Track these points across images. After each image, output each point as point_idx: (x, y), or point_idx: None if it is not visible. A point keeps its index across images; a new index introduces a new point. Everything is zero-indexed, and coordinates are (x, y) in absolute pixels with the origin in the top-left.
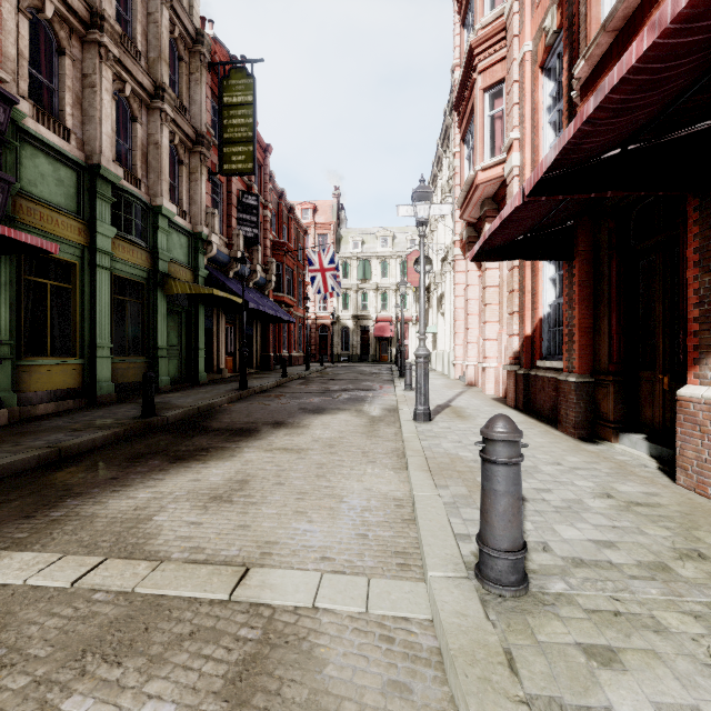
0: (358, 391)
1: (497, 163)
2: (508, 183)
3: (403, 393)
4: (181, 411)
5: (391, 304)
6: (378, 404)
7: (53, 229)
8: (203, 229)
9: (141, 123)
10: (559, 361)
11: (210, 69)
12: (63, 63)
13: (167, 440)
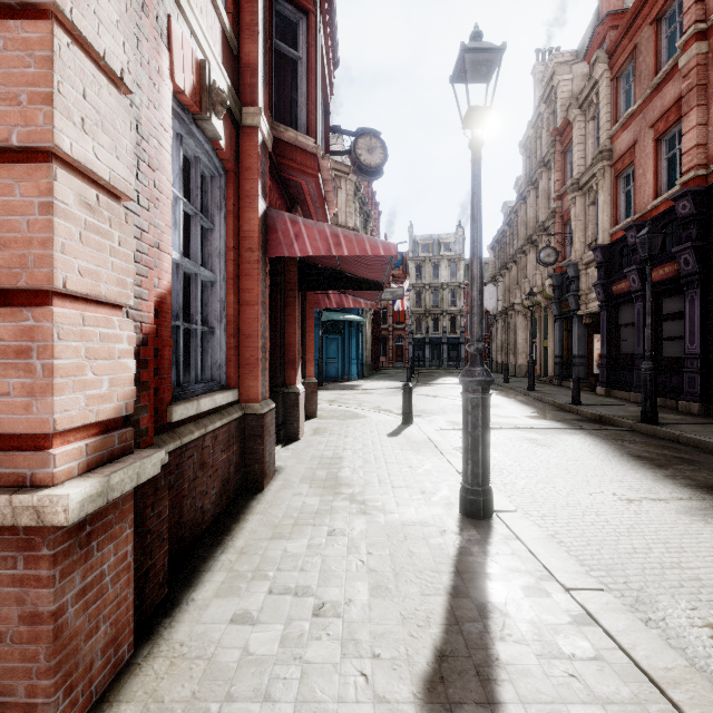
0: None
1: None
2: None
3: None
4: None
5: None
6: None
7: None
8: None
9: None
10: (227, 392)
11: None
12: None
13: None
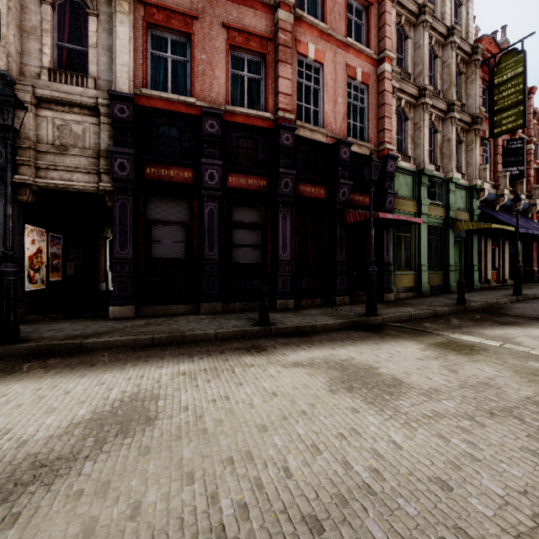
0: None
1: None
2: None
3: None
4: (480, 303)
5: None
6: None
7: (405, 208)
8: (477, 182)
9: (439, 132)
10: None
11: (481, 66)
12: (407, 124)
13: (484, 316)
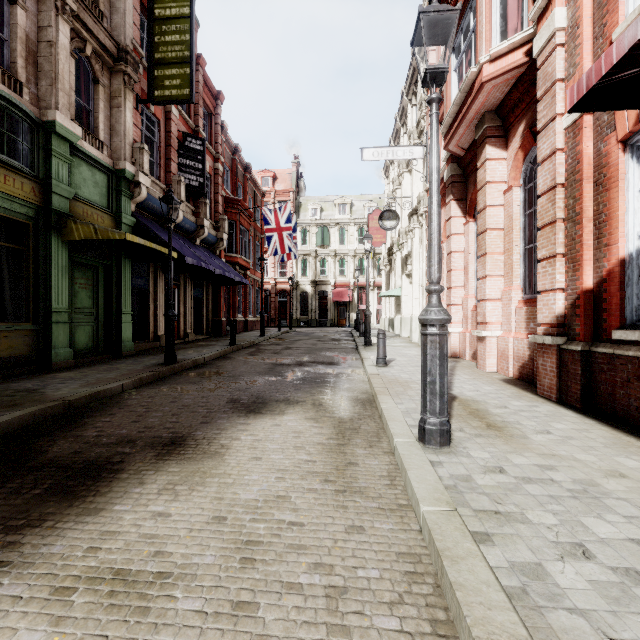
0: (316, 366)
1: (514, 47)
2: (539, 65)
3: (377, 371)
4: (22, 414)
5: (349, 270)
6: (345, 390)
7: None
8: (127, 165)
9: (25, 9)
10: None
11: None
12: None
13: None
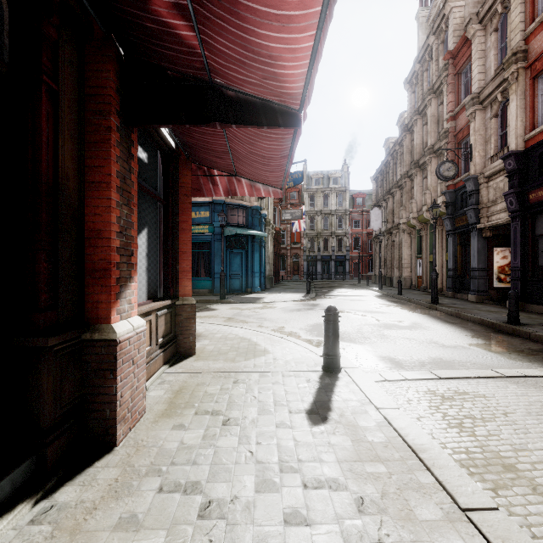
0: None
1: None
2: None
3: None
4: None
5: None
6: None
7: None
8: None
9: None
10: None
11: None
12: None
13: None
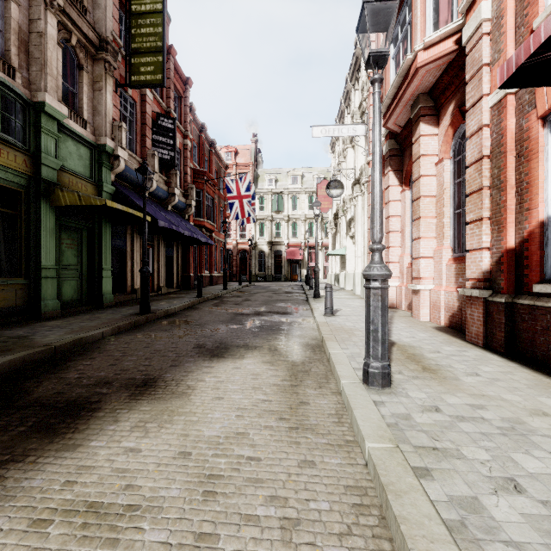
0: (272, 315)
1: (445, 37)
2: (468, 52)
3: (325, 320)
4: (13, 358)
5: (300, 232)
6: (297, 337)
7: None
8: (107, 141)
9: (18, 3)
10: None
11: None
12: None
13: None
